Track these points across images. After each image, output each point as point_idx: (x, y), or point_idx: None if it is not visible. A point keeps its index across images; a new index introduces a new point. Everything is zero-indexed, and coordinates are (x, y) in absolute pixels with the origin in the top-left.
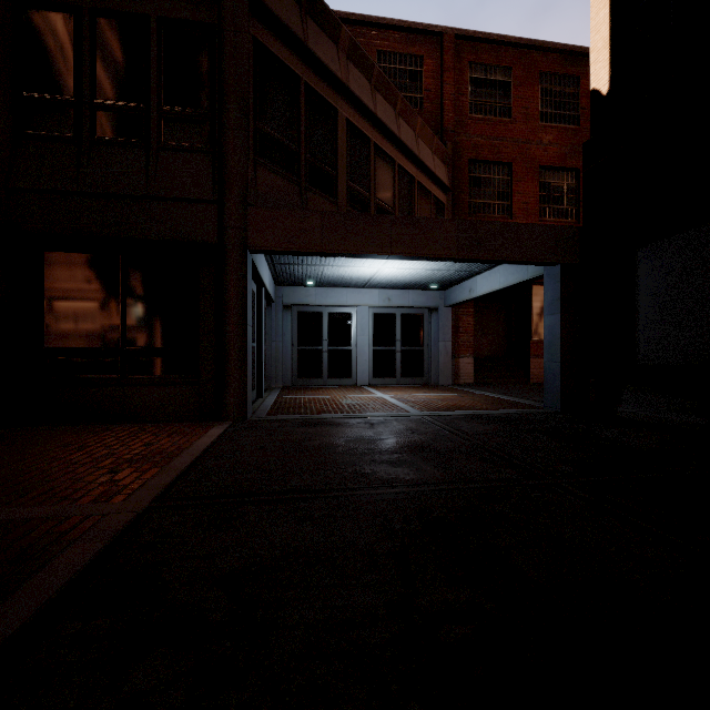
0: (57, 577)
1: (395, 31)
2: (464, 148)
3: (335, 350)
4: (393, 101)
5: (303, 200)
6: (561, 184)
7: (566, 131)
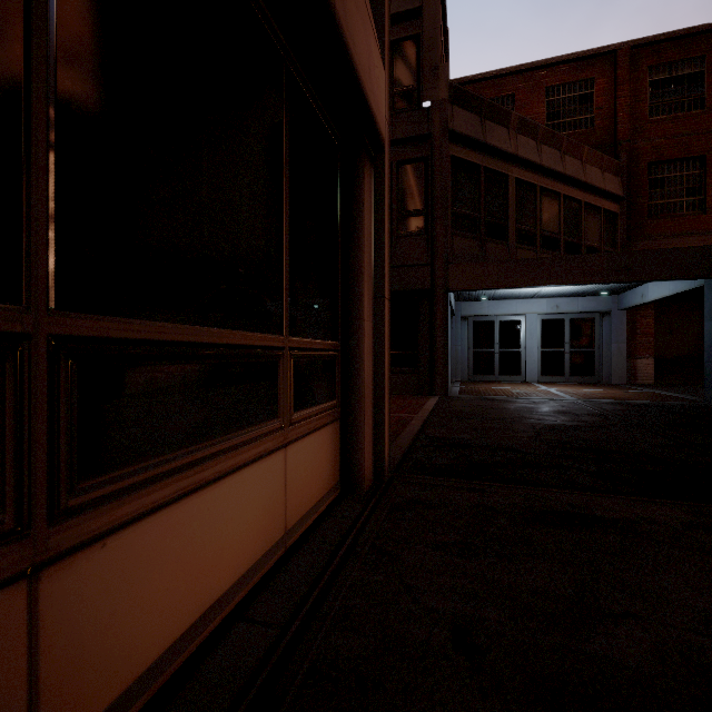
0: (417, 424)
1: (564, 65)
2: (642, 153)
3: (505, 351)
4: (558, 145)
5: (483, 249)
6: None
7: None
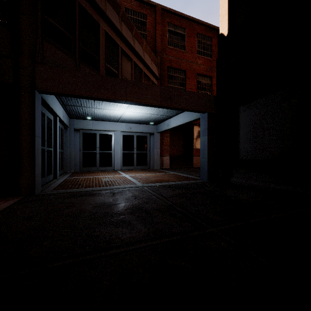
0: None
1: (133, 0)
2: (165, 60)
3: (103, 152)
4: (131, 29)
5: (77, 68)
6: (205, 82)
7: (207, 60)
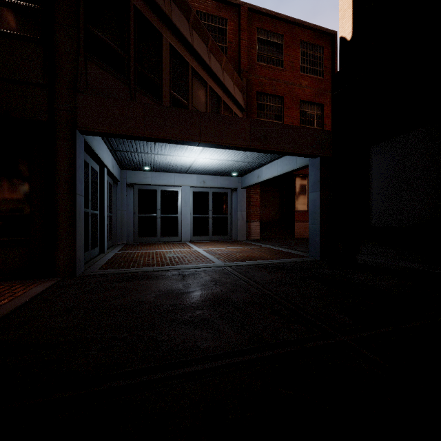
0: None
1: None
2: (254, 83)
3: (166, 216)
4: (205, 40)
5: (132, 97)
6: (313, 113)
7: (315, 80)
